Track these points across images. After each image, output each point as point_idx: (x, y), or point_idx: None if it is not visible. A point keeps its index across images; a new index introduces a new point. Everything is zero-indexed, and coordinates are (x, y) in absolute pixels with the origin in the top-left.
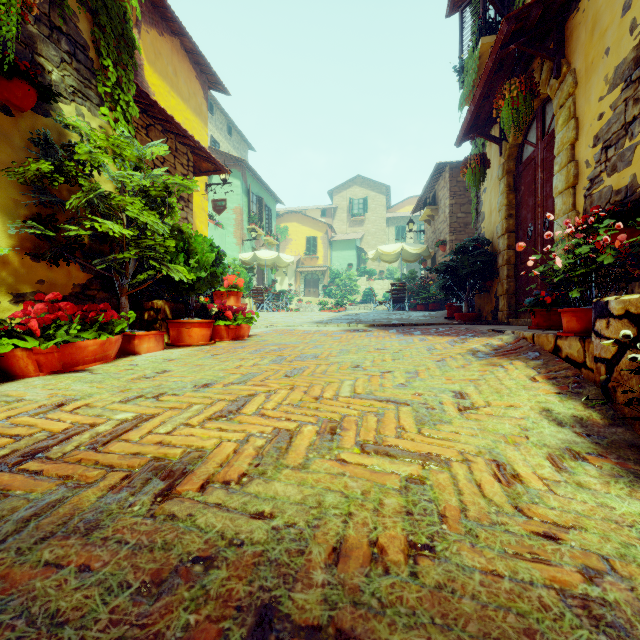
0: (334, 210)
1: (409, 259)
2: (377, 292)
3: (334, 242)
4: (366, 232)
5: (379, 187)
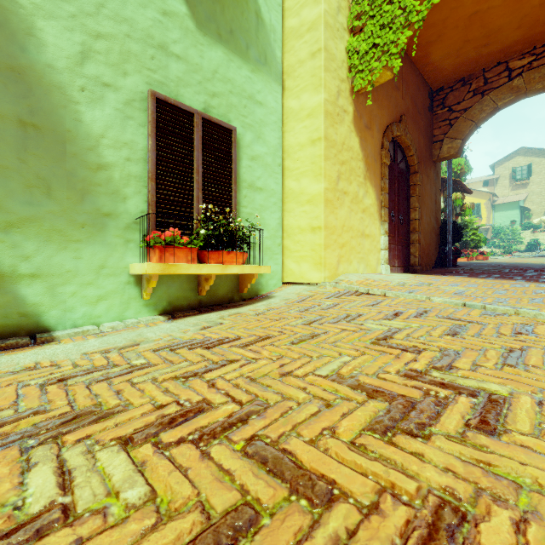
0: (495, 179)
1: None
2: (542, 242)
3: (496, 205)
4: (530, 192)
5: (544, 153)
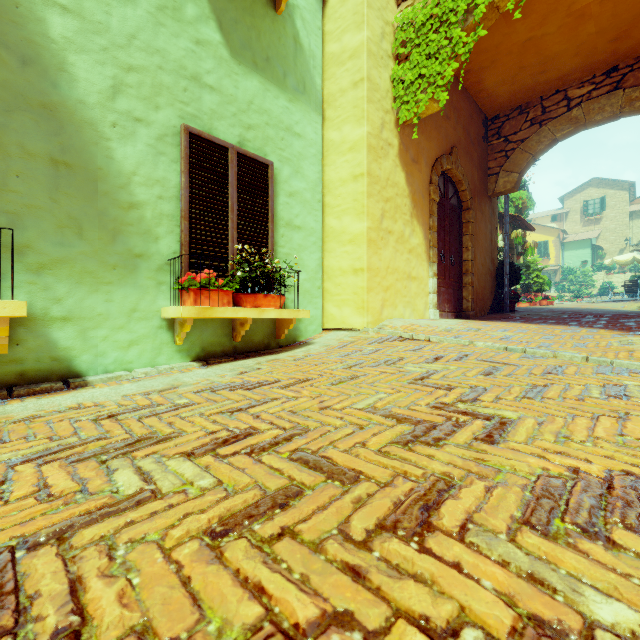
0: (565, 213)
1: None
2: (616, 285)
3: (566, 243)
4: (603, 229)
5: (619, 184)
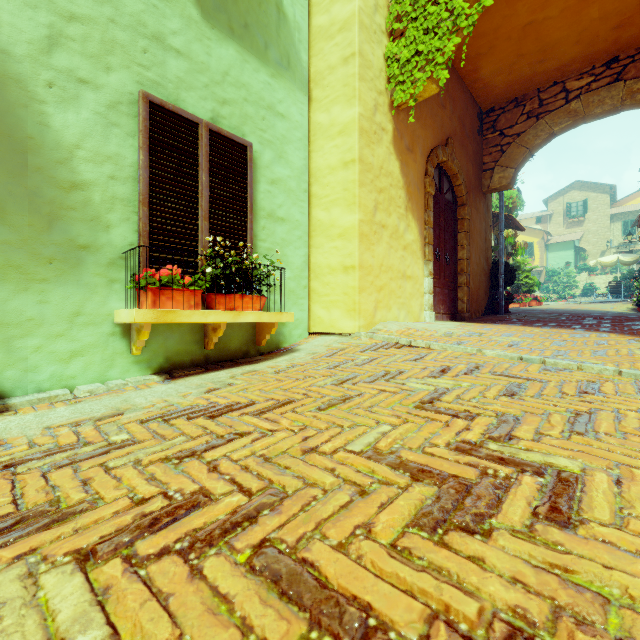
0: (549, 215)
1: (626, 263)
2: (598, 286)
3: (550, 245)
4: (585, 231)
5: (601, 187)
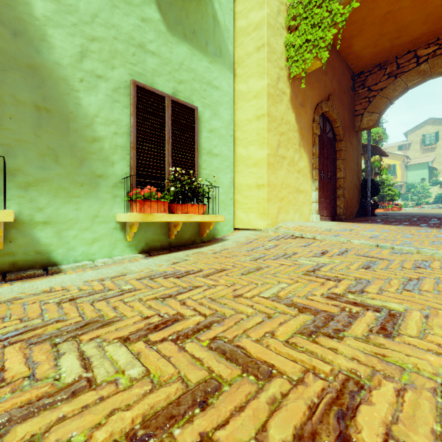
0: (408, 144)
1: None
2: None
3: (409, 166)
4: (437, 155)
5: None
